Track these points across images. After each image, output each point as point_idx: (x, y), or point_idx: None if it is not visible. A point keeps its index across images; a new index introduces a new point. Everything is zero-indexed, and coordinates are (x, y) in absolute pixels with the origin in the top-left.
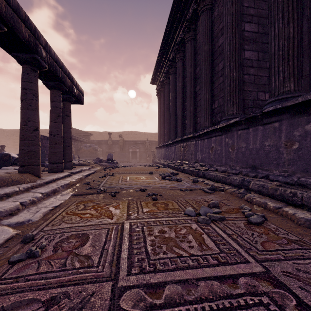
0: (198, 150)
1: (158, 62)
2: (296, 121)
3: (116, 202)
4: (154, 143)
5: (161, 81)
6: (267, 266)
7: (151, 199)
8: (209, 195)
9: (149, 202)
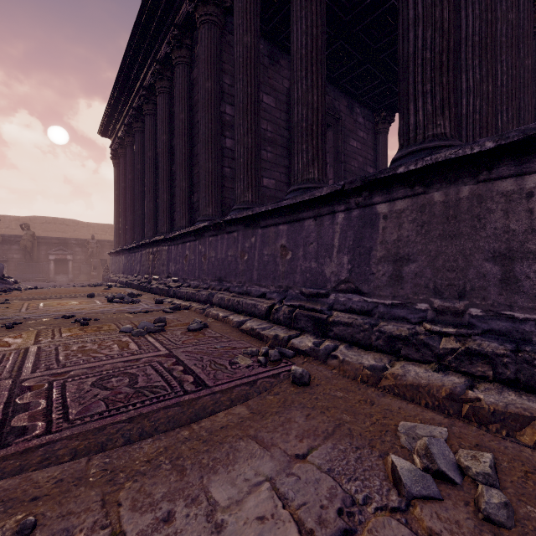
0: (171, 259)
1: (112, 103)
2: (247, 233)
3: (16, 333)
4: (108, 244)
5: (119, 136)
6: (173, 350)
7: (79, 325)
8: (167, 314)
9: (75, 328)
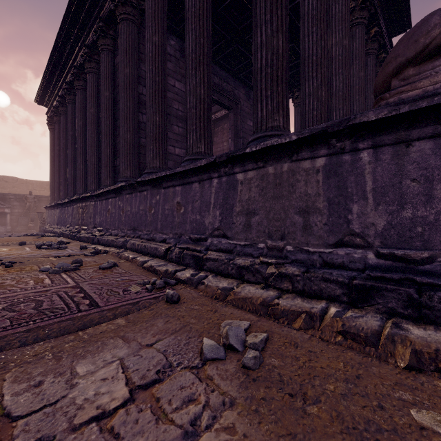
0: (96, 212)
1: (47, 76)
2: (154, 192)
3: None
4: (45, 199)
5: (54, 105)
6: (81, 283)
7: (4, 267)
8: (87, 257)
9: (0, 269)
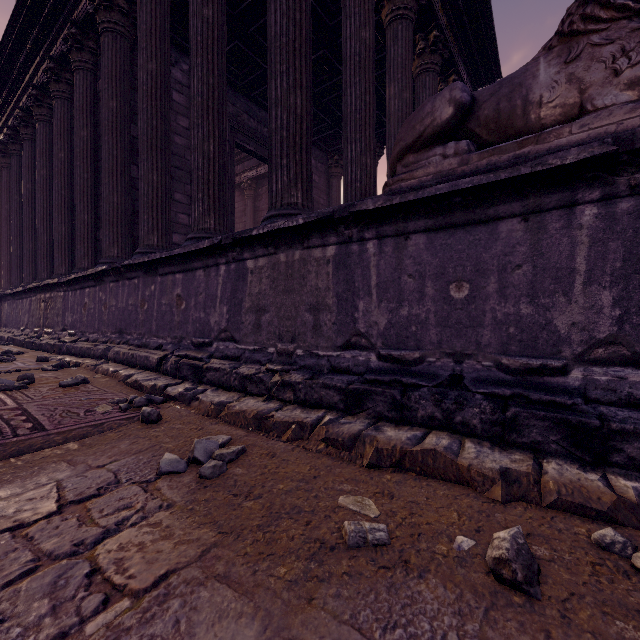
0: (67, 308)
1: None
2: (147, 281)
3: None
4: None
5: None
6: (25, 404)
7: None
8: (46, 373)
9: None
